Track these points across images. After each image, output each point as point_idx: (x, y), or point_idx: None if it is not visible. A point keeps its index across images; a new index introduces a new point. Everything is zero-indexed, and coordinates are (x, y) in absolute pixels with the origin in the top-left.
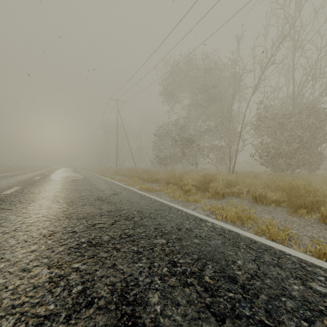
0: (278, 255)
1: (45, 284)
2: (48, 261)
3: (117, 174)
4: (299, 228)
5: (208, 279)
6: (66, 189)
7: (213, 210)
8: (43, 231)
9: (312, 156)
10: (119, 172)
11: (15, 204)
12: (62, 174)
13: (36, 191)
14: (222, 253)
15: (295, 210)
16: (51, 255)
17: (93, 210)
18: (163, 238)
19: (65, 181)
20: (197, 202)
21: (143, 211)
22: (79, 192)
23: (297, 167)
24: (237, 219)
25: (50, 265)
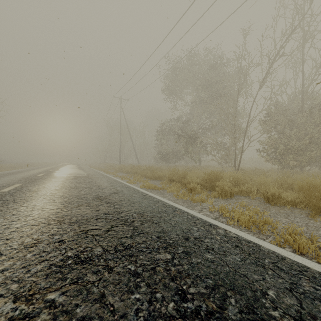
0: (319, 280)
1: None
2: (17, 287)
3: (120, 171)
4: None
5: None
6: (65, 187)
7: (222, 212)
8: (26, 240)
9: None
10: (122, 169)
11: (7, 204)
12: (65, 171)
13: (35, 189)
14: (245, 276)
15: (316, 213)
16: (24, 277)
17: (89, 211)
18: (168, 252)
19: (67, 178)
20: (203, 201)
21: (145, 213)
22: (79, 190)
23: (307, 164)
24: (252, 225)
25: (17, 296)
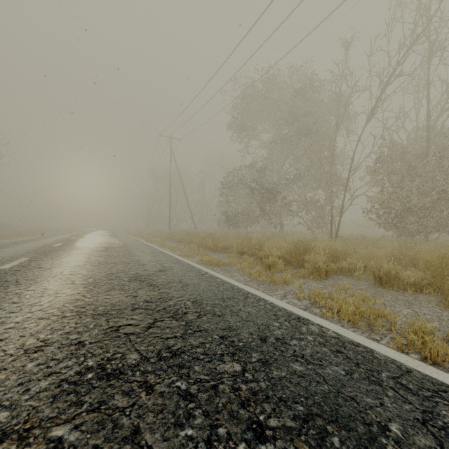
0: None
1: None
2: (8, 417)
3: (170, 239)
4: None
5: None
6: (91, 262)
7: (314, 299)
8: (28, 341)
9: None
10: (172, 236)
11: (7, 287)
12: (93, 239)
13: (48, 265)
14: (353, 400)
15: None
16: (20, 400)
17: (123, 298)
18: (236, 361)
19: (94, 250)
20: (287, 283)
21: (203, 301)
22: (110, 267)
23: (435, 230)
24: (359, 318)
25: (6, 431)
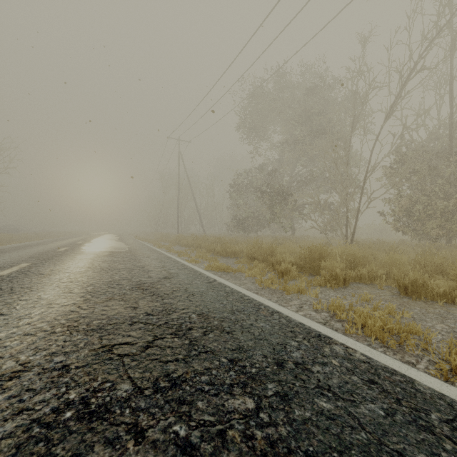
0: None
1: None
2: None
3: (178, 244)
4: None
5: None
6: (94, 268)
7: (334, 311)
8: (5, 364)
9: None
10: (180, 241)
11: None
12: (99, 244)
13: (48, 271)
14: (401, 456)
15: None
16: None
17: (121, 310)
18: (248, 394)
19: (99, 255)
20: (302, 293)
21: (210, 313)
22: (113, 273)
23: None
24: (389, 336)
25: None
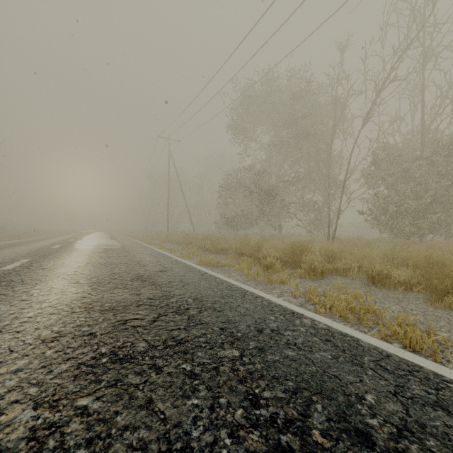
0: (433, 382)
1: (19, 444)
2: (37, 392)
3: (168, 241)
4: (451, 329)
5: (319, 437)
6: (93, 263)
7: (309, 297)
8: (44, 333)
9: (451, 216)
10: (171, 238)
11: (13, 286)
12: (91, 241)
13: (50, 266)
14: (336, 378)
15: (437, 297)
16: (45, 379)
17: (127, 296)
18: (235, 348)
19: (94, 251)
20: (284, 283)
21: (203, 298)
22: (112, 267)
23: (429, 232)
24: (350, 313)
25: (38, 402)
